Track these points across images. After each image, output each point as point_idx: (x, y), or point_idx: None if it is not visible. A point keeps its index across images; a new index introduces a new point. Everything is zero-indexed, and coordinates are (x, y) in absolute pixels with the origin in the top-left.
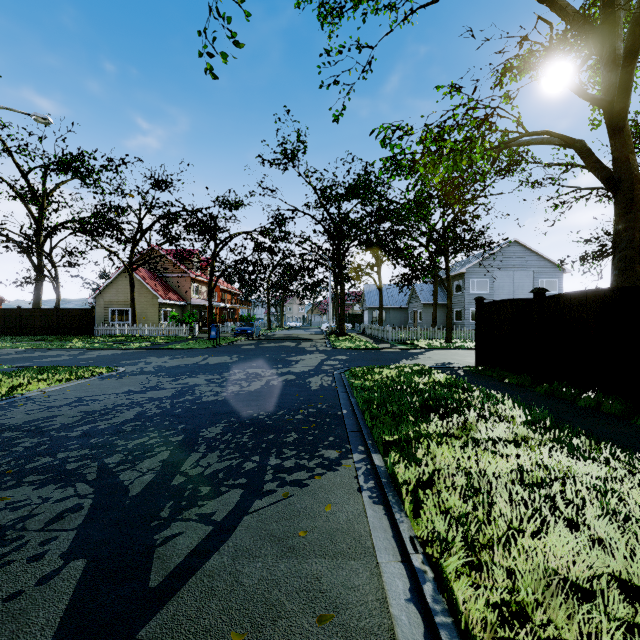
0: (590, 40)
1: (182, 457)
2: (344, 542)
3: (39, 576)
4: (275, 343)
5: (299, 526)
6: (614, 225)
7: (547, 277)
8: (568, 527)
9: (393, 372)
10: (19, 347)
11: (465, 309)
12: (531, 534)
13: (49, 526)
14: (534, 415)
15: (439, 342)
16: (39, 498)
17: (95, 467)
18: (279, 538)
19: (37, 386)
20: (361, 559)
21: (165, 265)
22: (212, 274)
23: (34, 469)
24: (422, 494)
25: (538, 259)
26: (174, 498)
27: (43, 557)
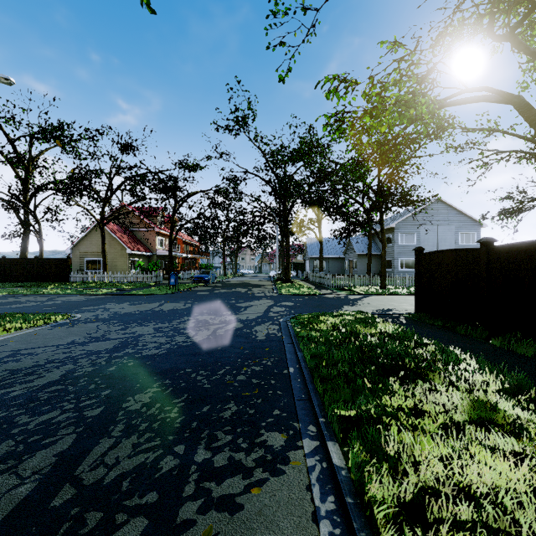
0: None
1: (87, 447)
2: None
3: None
4: (228, 289)
5: None
6: None
7: (467, 231)
8: None
9: (338, 320)
10: None
11: (395, 259)
12: None
13: None
14: (507, 380)
15: (374, 288)
16: None
17: None
18: None
19: None
20: None
21: (134, 221)
22: (172, 228)
23: None
24: None
25: (459, 215)
26: None
27: None
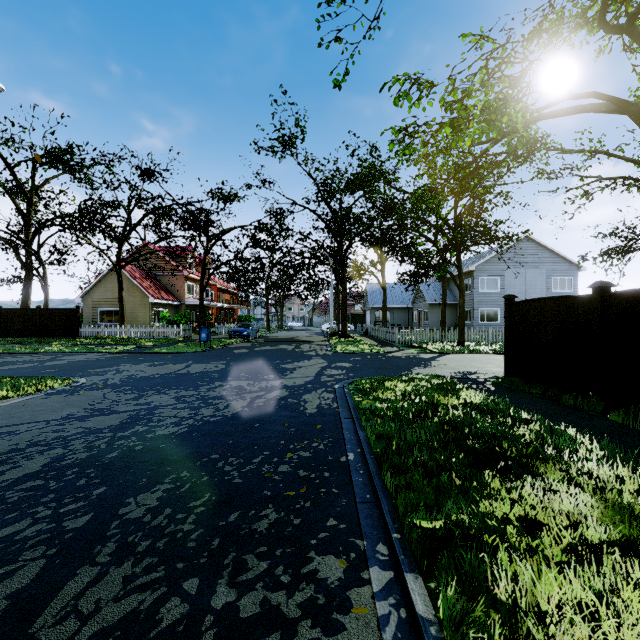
0: None
1: (57, 581)
2: None
3: None
4: (271, 346)
5: None
6: None
7: (561, 275)
8: None
9: (408, 387)
10: None
11: (474, 309)
12: None
13: None
14: None
15: (450, 345)
16: None
17: None
18: None
19: None
20: None
21: (158, 263)
22: (204, 271)
23: None
24: None
25: (551, 256)
26: None
27: None
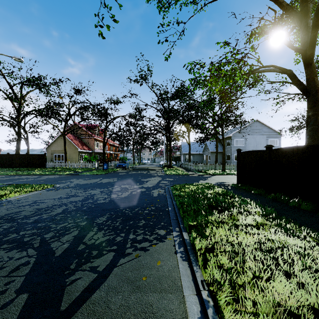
0: (295, 19)
1: (84, 234)
2: (166, 283)
3: (2, 303)
4: (136, 171)
5: (143, 274)
6: (307, 113)
7: (273, 138)
8: (285, 275)
9: (195, 187)
10: (7, 174)
11: (232, 154)
12: (265, 279)
13: (11, 274)
14: (266, 211)
15: (218, 171)
16: (7, 257)
17: (39, 240)
18: (132, 281)
19: (14, 195)
20: (175, 293)
21: (81, 132)
22: (105, 137)
23: (7, 241)
24: (208, 255)
25: (268, 129)
26: (78, 257)
27: (5, 292)
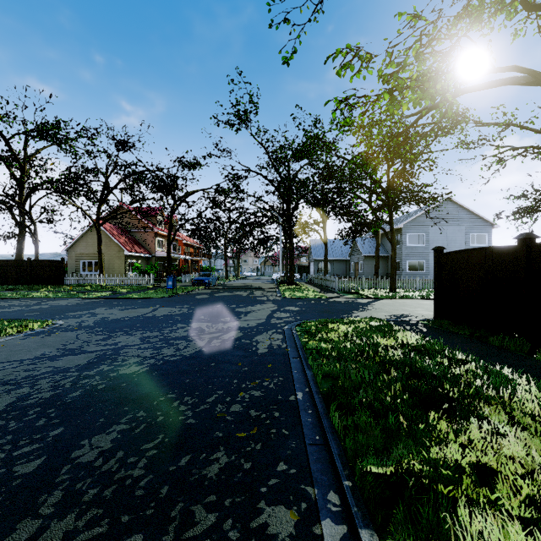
0: None
1: None
2: None
3: None
4: (229, 292)
5: None
6: None
7: (477, 232)
8: None
9: (350, 328)
10: None
11: (403, 261)
12: None
13: None
14: None
15: (383, 291)
16: None
17: None
18: None
19: None
20: None
21: (132, 221)
22: (171, 228)
23: None
24: None
25: (469, 215)
26: None
27: None
